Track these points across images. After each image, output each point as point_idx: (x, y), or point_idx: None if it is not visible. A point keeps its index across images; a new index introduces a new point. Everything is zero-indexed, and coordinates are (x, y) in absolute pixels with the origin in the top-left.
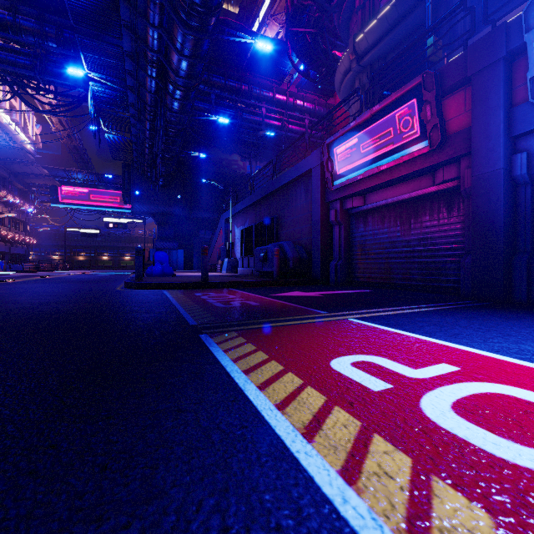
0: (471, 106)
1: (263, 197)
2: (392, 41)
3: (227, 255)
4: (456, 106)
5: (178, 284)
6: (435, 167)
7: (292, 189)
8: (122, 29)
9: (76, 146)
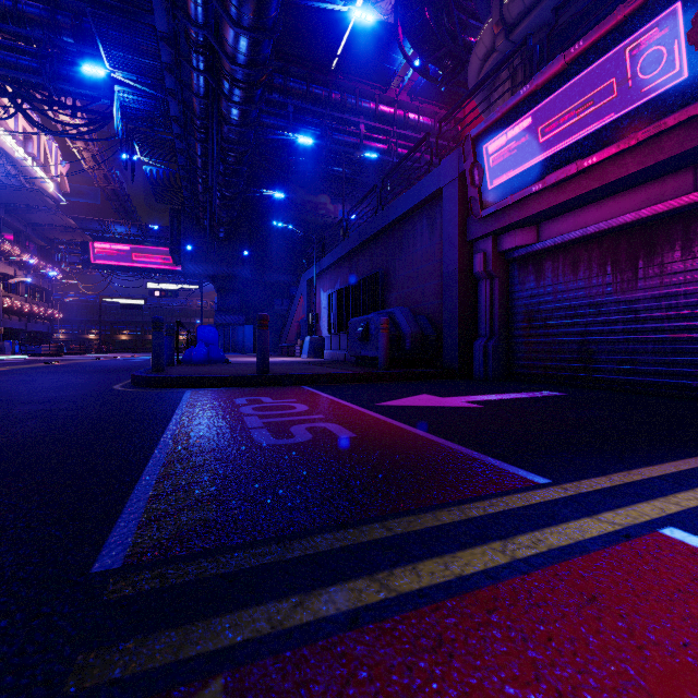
0: None
1: (361, 243)
2: None
3: (309, 332)
4: None
5: (215, 378)
6: None
7: (407, 227)
8: None
9: (116, 191)
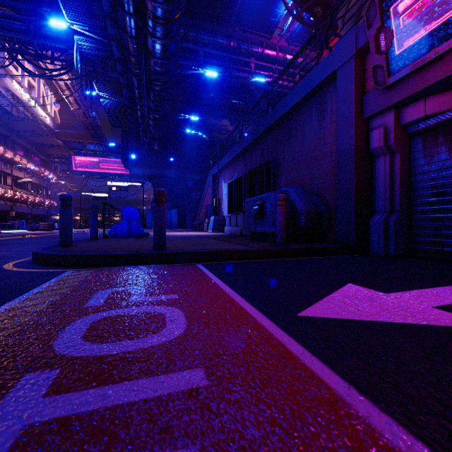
0: None
1: (254, 140)
2: None
3: (214, 213)
4: None
5: (104, 256)
6: None
7: (296, 119)
8: None
9: (91, 123)
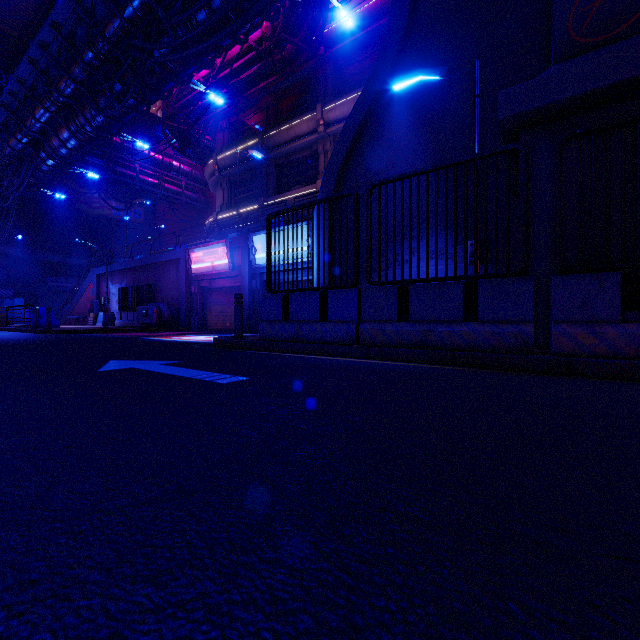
0: (241, 259)
1: (142, 265)
2: (241, 170)
3: (100, 309)
4: (240, 254)
5: (89, 330)
6: (235, 276)
7: (167, 266)
8: None
9: None
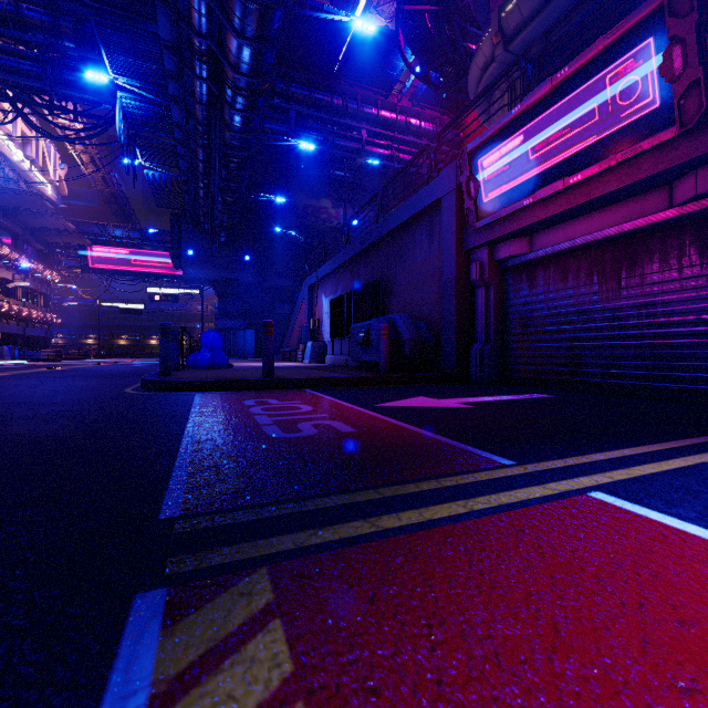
0: None
1: (363, 250)
2: (561, 8)
3: (311, 337)
4: None
5: (222, 382)
6: (681, 170)
7: (407, 235)
8: (155, 4)
9: (114, 193)
